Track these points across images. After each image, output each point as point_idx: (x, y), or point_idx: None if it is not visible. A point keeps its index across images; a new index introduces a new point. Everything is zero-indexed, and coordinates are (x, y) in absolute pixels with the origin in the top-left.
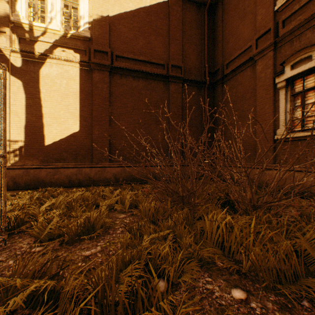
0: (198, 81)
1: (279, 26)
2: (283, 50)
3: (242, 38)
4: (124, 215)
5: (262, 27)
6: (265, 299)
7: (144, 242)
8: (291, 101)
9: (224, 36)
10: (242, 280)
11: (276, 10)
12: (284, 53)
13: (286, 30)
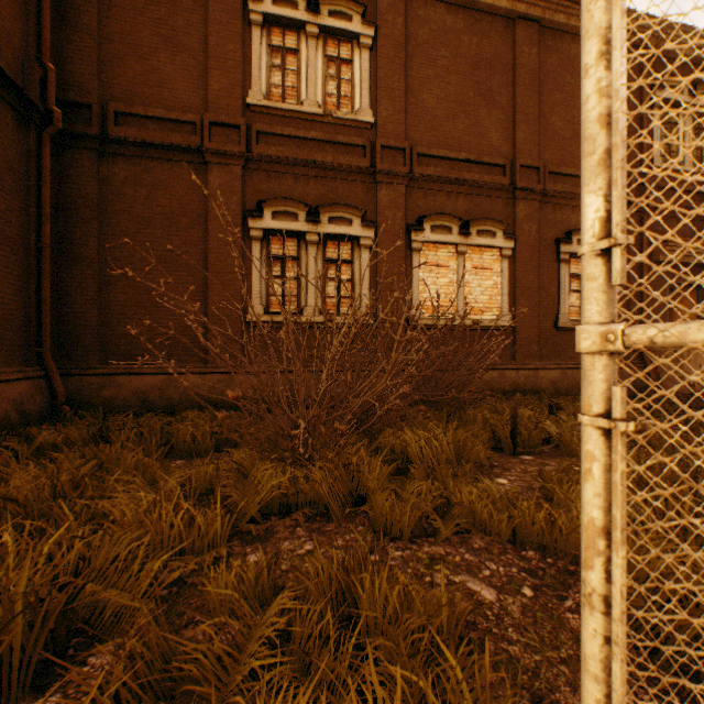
0: (23, 97)
1: (254, 135)
2: (257, 179)
3: (169, 87)
4: (254, 557)
5: (223, 109)
6: (502, 473)
7: (467, 499)
8: (268, 266)
9: (107, 31)
10: (482, 476)
11: (250, 104)
12: (259, 185)
13: (264, 151)
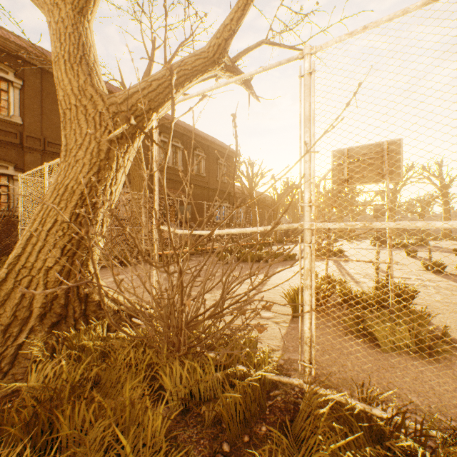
0: None
1: None
2: None
3: None
4: None
5: None
6: None
7: None
8: None
9: None
10: None
11: None
12: None
13: None
